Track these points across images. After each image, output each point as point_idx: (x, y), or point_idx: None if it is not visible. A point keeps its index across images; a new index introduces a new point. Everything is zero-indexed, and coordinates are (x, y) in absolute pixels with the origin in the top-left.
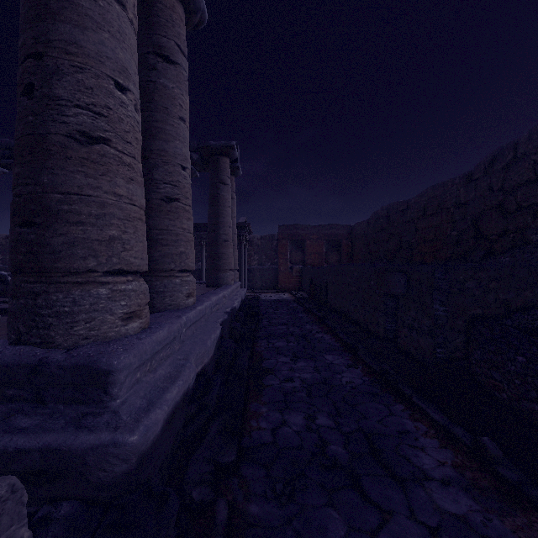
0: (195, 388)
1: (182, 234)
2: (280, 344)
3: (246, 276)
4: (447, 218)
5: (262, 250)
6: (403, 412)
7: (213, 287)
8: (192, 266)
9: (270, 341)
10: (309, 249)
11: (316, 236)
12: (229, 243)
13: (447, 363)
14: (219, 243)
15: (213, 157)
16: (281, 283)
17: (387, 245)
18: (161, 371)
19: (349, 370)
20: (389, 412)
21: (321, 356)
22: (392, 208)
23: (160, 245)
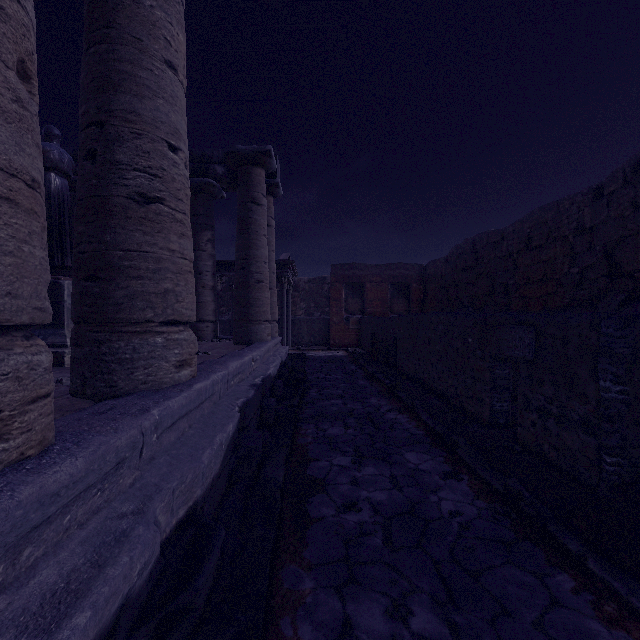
0: (160, 571)
1: (169, 260)
2: (334, 431)
3: (290, 328)
4: (563, 249)
5: (310, 296)
6: (578, 596)
7: (241, 345)
8: (189, 314)
9: (319, 426)
10: (370, 294)
11: (379, 278)
12: (265, 284)
13: (635, 487)
14: (251, 284)
15: (243, 167)
16: (334, 338)
17: (473, 289)
18: (51, 570)
19: (448, 484)
20: (549, 594)
21: (399, 453)
22: (481, 240)
23: (125, 277)
